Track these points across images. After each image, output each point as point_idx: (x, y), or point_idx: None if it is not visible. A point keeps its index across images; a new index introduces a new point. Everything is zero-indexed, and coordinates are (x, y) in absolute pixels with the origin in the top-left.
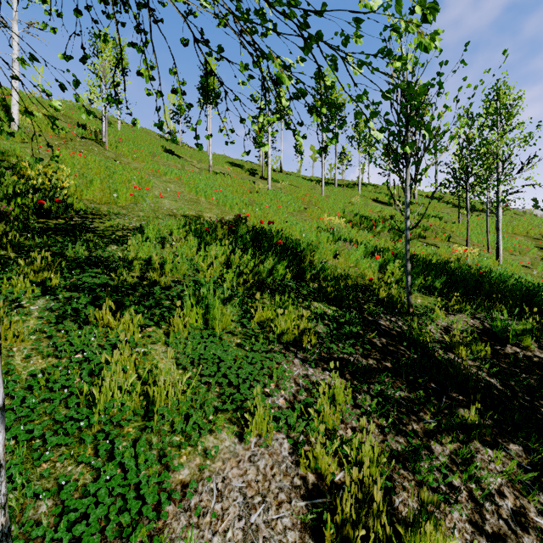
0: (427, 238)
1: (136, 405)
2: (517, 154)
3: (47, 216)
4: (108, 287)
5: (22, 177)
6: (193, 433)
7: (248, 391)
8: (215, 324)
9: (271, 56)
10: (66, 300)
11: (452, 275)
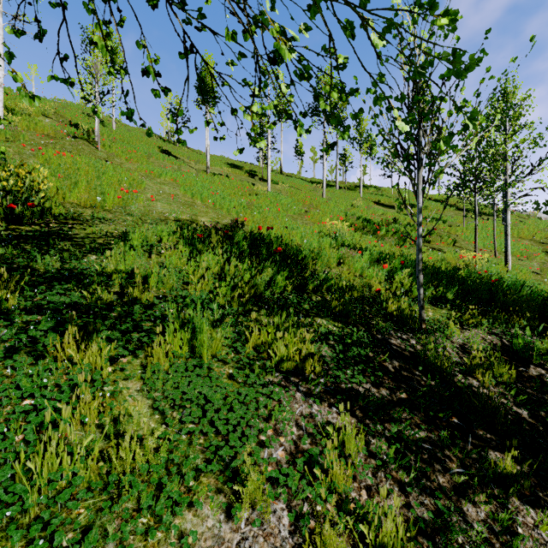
0: (432, 243)
1: (92, 474)
2: (526, 156)
3: (20, 222)
4: (78, 307)
5: None
6: (165, 510)
7: (239, 443)
8: (202, 352)
9: (266, 19)
10: (22, 327)
11: (464, 284)
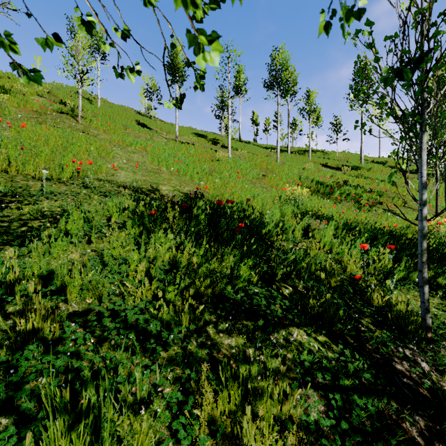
0: (383, 204)
1: None
2: None
3: None
4: None
5: None
6: None
7: None
8: None
9: None
10: None
11: (445, 260)
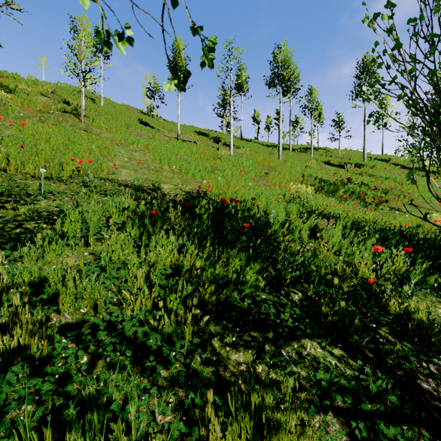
0: (389, 202)
1: None
2: None
3: None
4: None
5: None
6: None
7: None
8: None
9: None
10: None
11: None
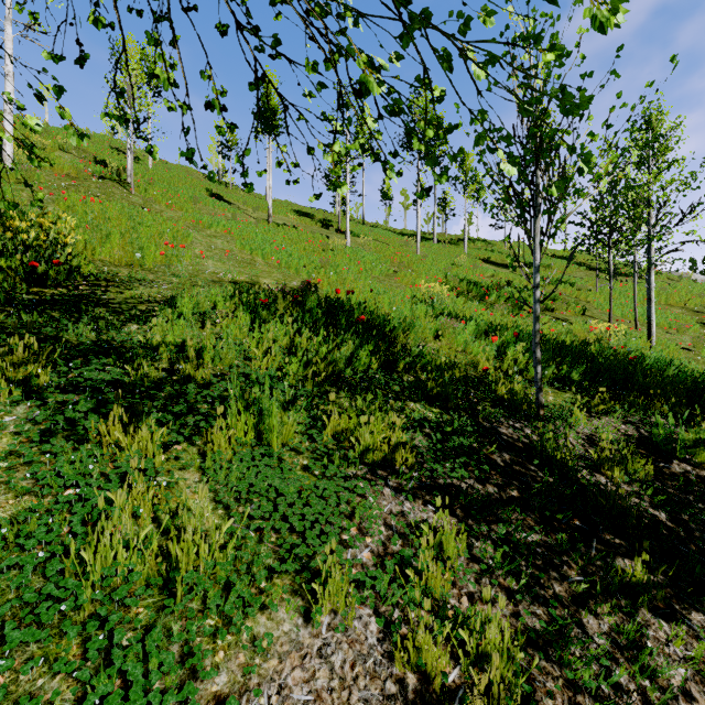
0: (555, 311)
1: (150, 571)
2: (675, 201)
3: (43, 284)
4: (121, 385)
5: (8, 230)
6: (235, 612)
7: (317, 542)
8: (271, 439)
9: (352, 49)
10: (58, 407)
11: (593, 362)
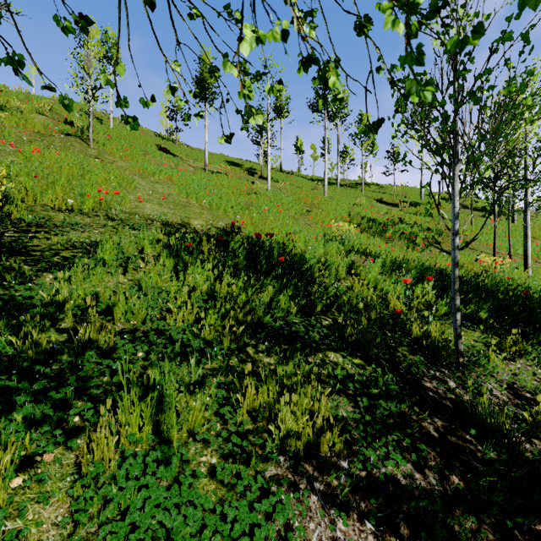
0: (442, 244)
1: None
2: None
3: None
4: None
5: None
6: None
7: None
8: (172, 434)
9: None
10: None
11: (493, 298)
